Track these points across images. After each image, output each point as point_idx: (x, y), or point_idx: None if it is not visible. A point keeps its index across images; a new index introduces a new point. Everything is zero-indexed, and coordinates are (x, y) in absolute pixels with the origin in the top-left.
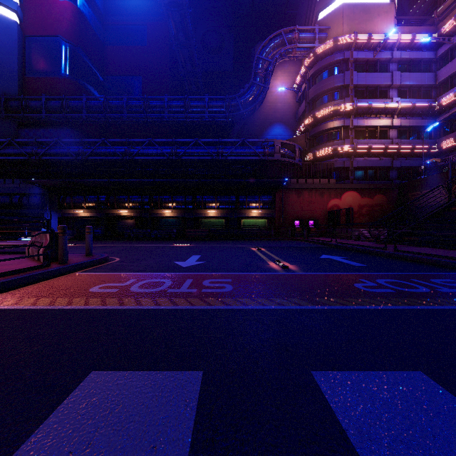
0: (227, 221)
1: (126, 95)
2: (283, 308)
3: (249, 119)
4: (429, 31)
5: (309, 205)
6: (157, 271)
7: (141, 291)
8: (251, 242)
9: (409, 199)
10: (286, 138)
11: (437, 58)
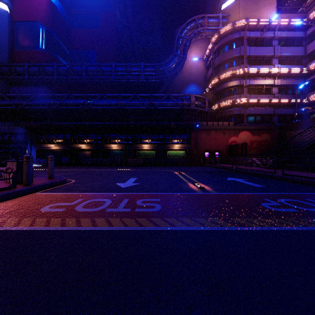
0: (157, 153)
1: (85, 63)
2: (206, 229)
3: (172, 80)
4: (300, 17)
5: (215, 141)
6: (101, 191)
7: (84, 210)
8: (174, 167)
9: (286, 137)
10: (198, 94)
11: (306, 36)
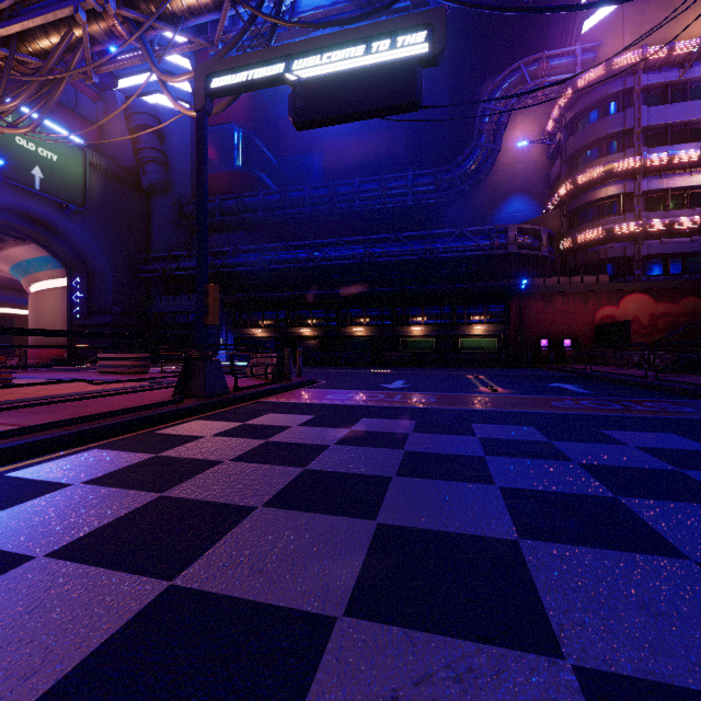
0: (438, 342)
1: (308, 185)
2: (472, 409)
3: (471, 193)
4: None
5: (564, 317)
6: (368, 390)
7: (364, 399)
8: (470, 369)
9: None
10: (531, 215)
11: None
